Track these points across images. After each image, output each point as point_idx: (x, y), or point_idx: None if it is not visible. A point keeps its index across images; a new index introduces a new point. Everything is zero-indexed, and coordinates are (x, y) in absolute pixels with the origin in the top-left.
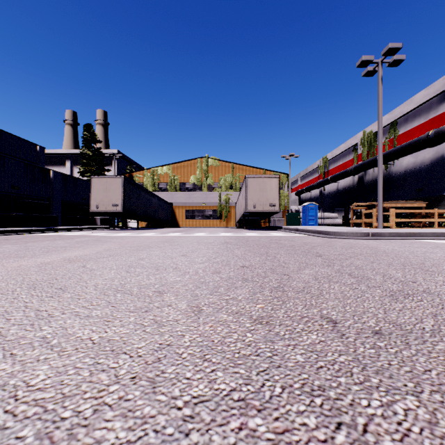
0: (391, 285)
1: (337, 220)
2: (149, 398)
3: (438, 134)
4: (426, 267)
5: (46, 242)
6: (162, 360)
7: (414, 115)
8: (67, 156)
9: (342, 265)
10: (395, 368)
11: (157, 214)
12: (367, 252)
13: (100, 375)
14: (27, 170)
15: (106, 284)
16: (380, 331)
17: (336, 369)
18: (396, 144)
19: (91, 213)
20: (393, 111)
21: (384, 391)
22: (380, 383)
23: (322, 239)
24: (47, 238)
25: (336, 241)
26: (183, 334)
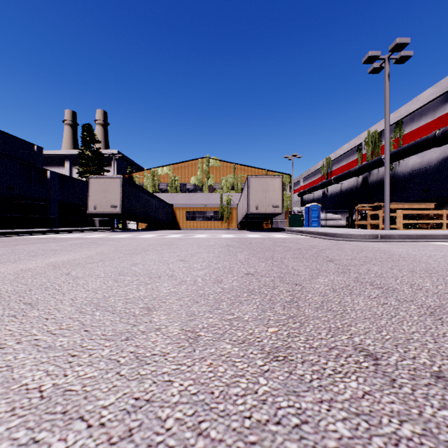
0: (425, 299)
1: (341, 222)
2: None
3: (446, 133)
4: None
5: (38, 245)
6: (134, 434)
7: (420, 114)
8: (66, 157)
9: (359, 272)
10: None
11: (157, 215)
12: (381, 256)
13: None
14: (23, 170)
15: (87, 297)
16: (442, 373)
17: None
18: (402, 143)
19: (89, 215)
20: (398, 110)
21: None
22: None
23: (328, 241)
24: (40, 240)
25: (344, 244)
26: (170, 380)
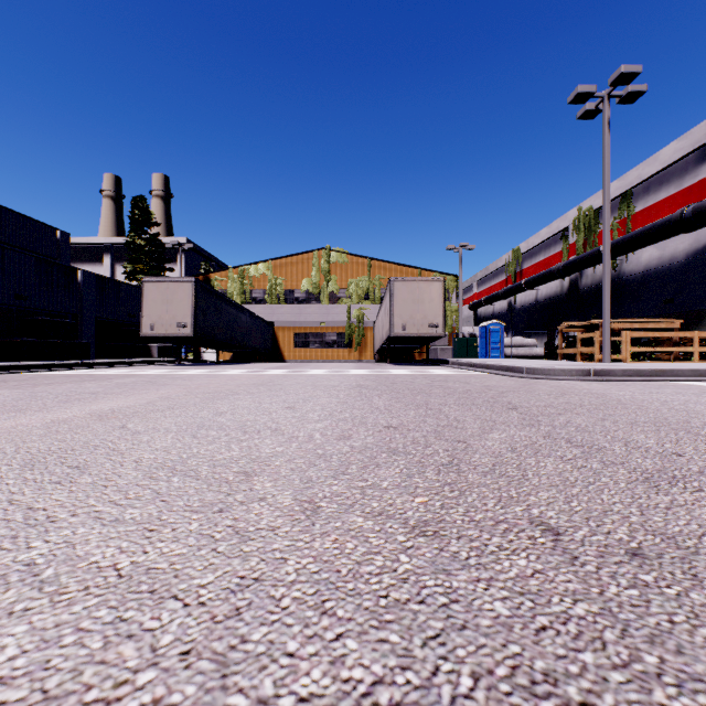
0: (641, 460)
1: (536, 350)
2: (213, 703)
3: (699, 212)
4: (694, 428)
5: (68, 385)
6: (243, 613)
7: (660, 182)
8: (106, 248)
9: (553, 424)
10: (685, 632)
11: (249, 340)
12: (591, 402)
13: (123, 648)
14: (40, 270)
15: (156, 458)
16: (641, 550)
17: (573, 633)
18: (631, 228)
19: (143, 339)
20: (625, 175)
21: (673, 684)
22: (663, 666)
23: (514, 380)
24: (70, 378)
25: (537, 384)
26: (284, 557)
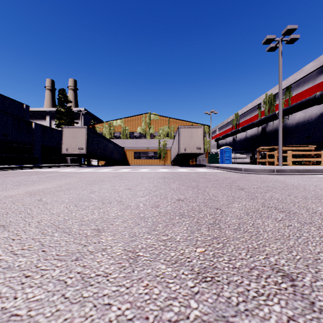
0: (321, 221)
1: (246, 160)
2: None
3: None
4: None
5: (23, 177)
6: None
7: (304, 81)
8: (47, 113)
9: (264, 198)
10: None
11: (113, 155)
12: (279, 186)
13: None
14: (14, 122)
15: (50, 219)
16: None
17: None
18: (290, 103)
19: (63, 155)
20: (288, 78)
21: None
22: None
23: (238, 174)
24: (26, 173)
25: (249, 176)
26: (110, 303)
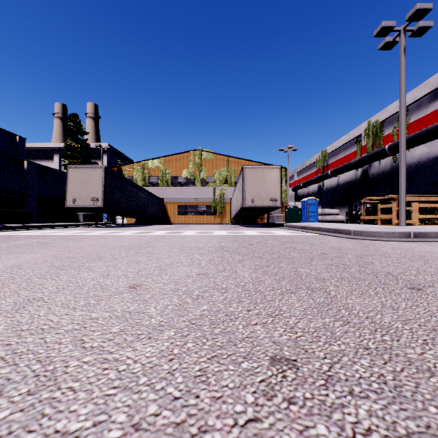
0: None
1: (338, 217)
2: None
3: None
4: None
5: None
6: None
7: (429, 100)
8: (56, 150)
9: None
10: None
11: (146, 210)
12: None
13: None
14: None
15: None
16: None
17: None
18: (407, 133)
19: (73, 209)
20: None
21: None
22: None
23: (349, 241)
24: None
25: (375, 245)
26: None
